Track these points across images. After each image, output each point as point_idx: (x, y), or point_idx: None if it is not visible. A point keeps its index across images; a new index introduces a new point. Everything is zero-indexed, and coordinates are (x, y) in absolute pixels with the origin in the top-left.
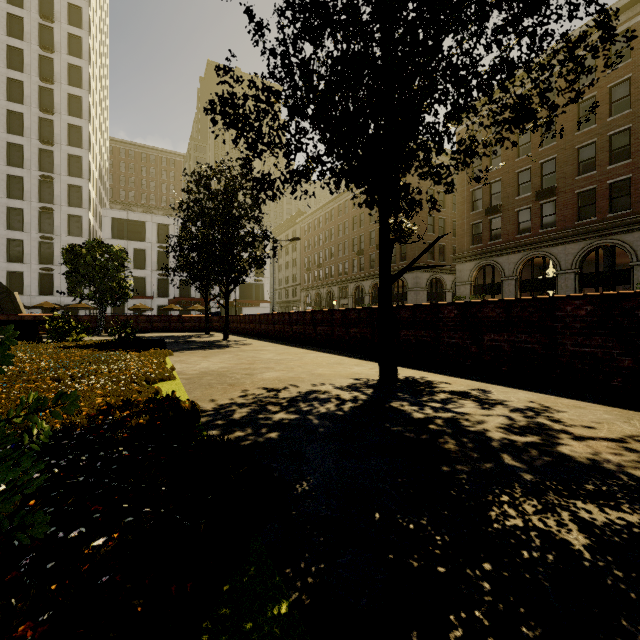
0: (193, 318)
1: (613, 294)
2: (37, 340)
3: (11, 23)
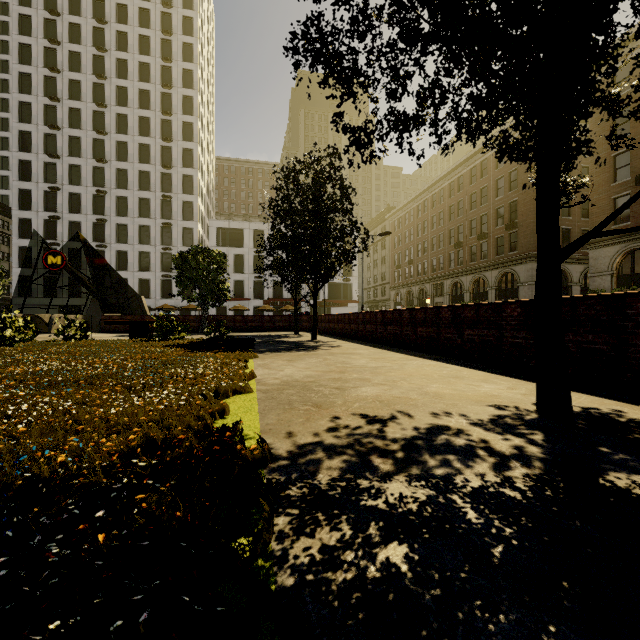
0: (283, 318)
1: None
2: (148, 338)
3: (142, 70)
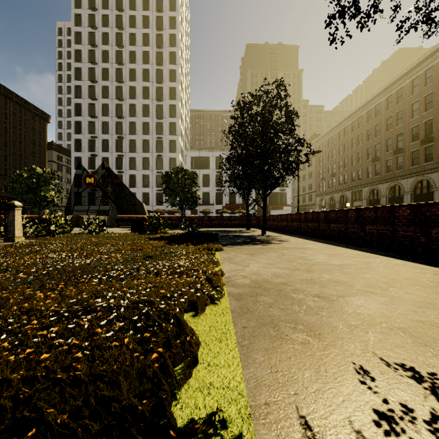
0: (238, 217)
1: None
2: (143, 232)
3: (144, 56)
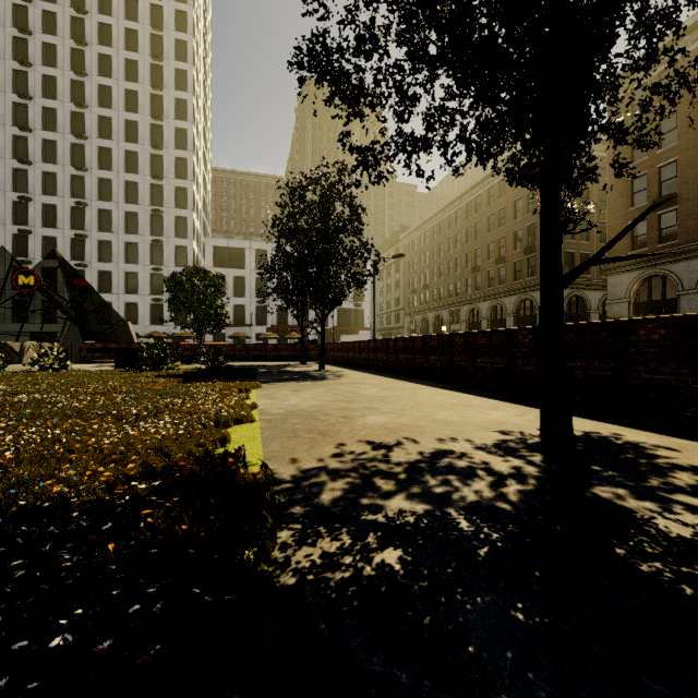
0: (289, 346)
1: None
2: (137, 368)
3: (128, 68)
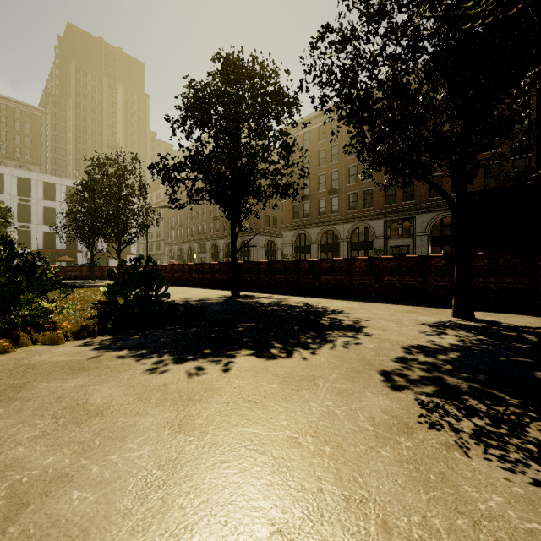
0: (75, 268)
1: (314, 260)
2: None
3: None
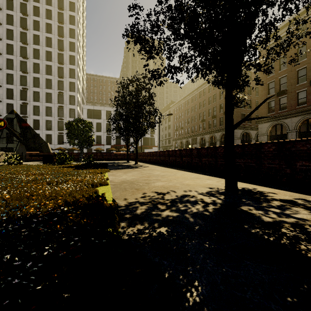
0: (121, 154)
1: None
2: (53, 163)
3: (47, 27)
